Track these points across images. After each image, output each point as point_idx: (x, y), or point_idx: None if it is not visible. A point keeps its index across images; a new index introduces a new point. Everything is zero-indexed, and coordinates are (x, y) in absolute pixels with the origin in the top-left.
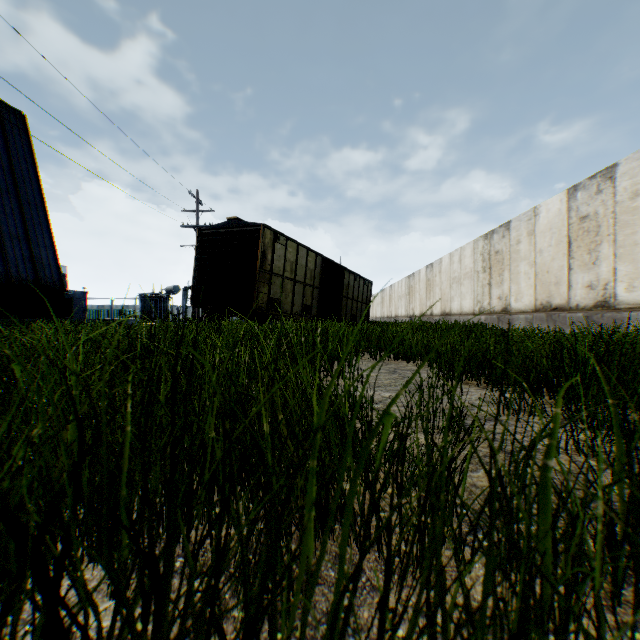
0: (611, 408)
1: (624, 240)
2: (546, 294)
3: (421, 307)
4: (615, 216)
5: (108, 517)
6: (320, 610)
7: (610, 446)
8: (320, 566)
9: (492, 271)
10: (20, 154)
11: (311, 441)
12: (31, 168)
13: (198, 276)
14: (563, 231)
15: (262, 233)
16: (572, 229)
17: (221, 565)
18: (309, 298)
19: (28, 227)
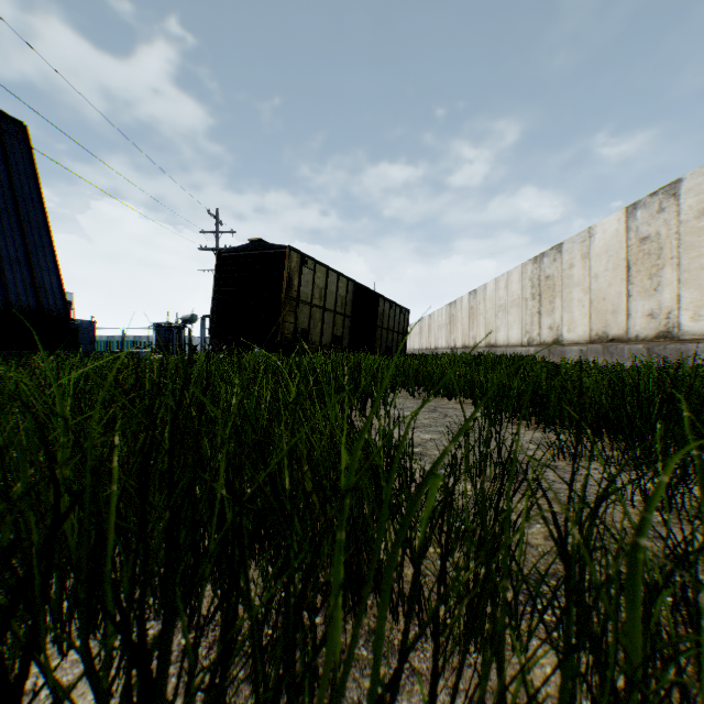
0: (698, 461)
1: (689, 264)
2: (602, 324)
3: (463, 338)
4: (679, 237)
5: (86, 601)
6: (350, 700)
7: (682, 497)
8: (349, 667)
9: (542, 298)
10: (21, 169)
11: (338, 507)
12: (33, 184)
13: (217, 304)
14: (621, 254)
15: (288, 256)
16: (631, 252)
17: (227, 659)
18: (340, 328)
19: (30, 250)
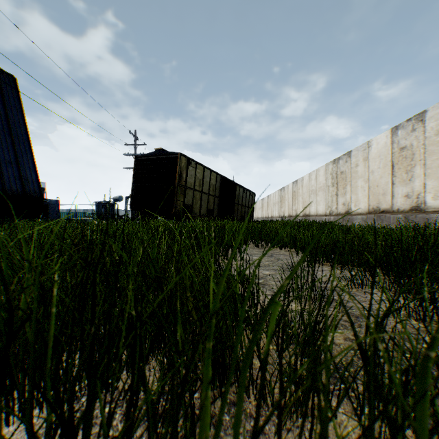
0: None
1: (431, 164)
2: (376, 201)
3: (289, 210)
4: (425, 147)
5: (30, 392)
6: None
7: (433, 312)
8: None
9: (338, 185)
10: (12, 105)
11: (208, 325)
12: (20, 114)
13: (135, 189)
14: (388, 157)
15: (179, 159)
16: (394, 156)
17: (130, 431)
18: (212, 204)
19: (18, 155)
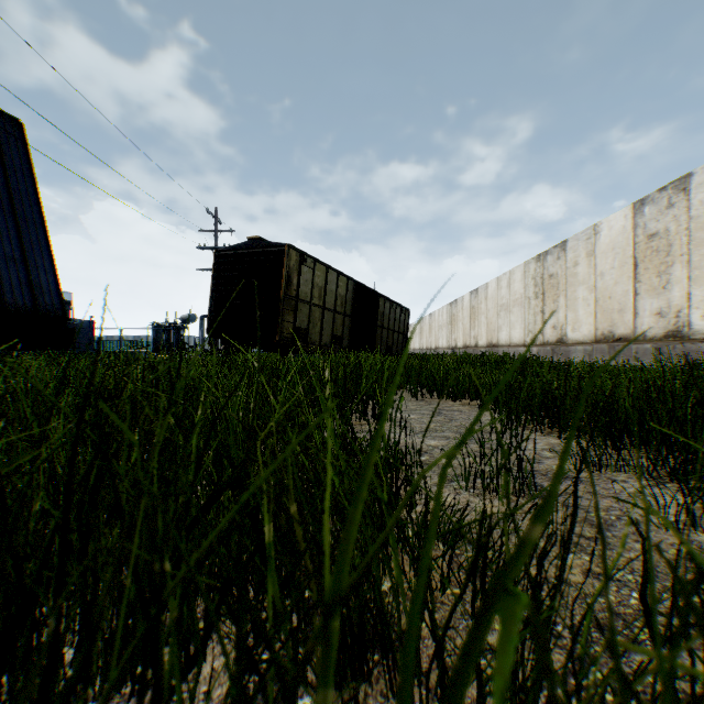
0: None
1: (700, 260)
2: (608, 323)
3: (464, 338)
4: (689, 233)
5: None
6: None
7: None
8: None
9: (545, 297)
10: (17, 167)
11: (328, 641)
12: (29, 182)
13: (215, 303)
14: (628, 251)
15: (287, 254)
16: (638, 249)
17: None
18: (340, 327)
19: (25, 248)
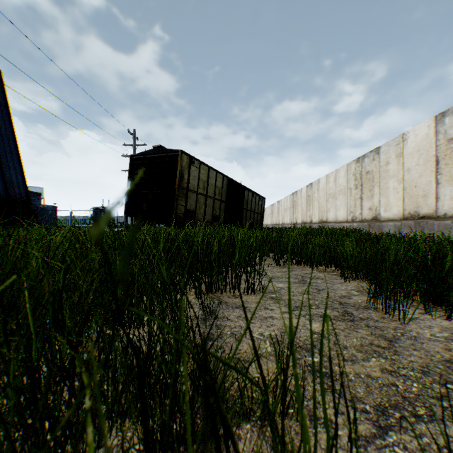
0: None
1: None
2: (414, 205)
3: (302, 217)
4: None
5: None
6: None
7: None
8: None
9: (363, 187)
10: None
11: None
12: (5, 110)
13: (130, 192)
14: (431, 152)
15: (180, 157)
16: (440, 149)
17: None
18: (218, 209)
19: (1, 155)
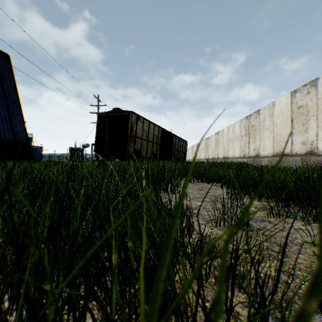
0: None
1: None
2: (279, 147)
3: (212, 154)
4: (317, 106)
5: None
6: None
7: None
8: None
9: (250, 135)
10: (7, 75)
11: None
12: (12, 83)
13: (98, 138)
14: (288, 114)
15: (131, 116)
16: (293, 113)
17: None
18: (155, 149)
19: (11, 113)
